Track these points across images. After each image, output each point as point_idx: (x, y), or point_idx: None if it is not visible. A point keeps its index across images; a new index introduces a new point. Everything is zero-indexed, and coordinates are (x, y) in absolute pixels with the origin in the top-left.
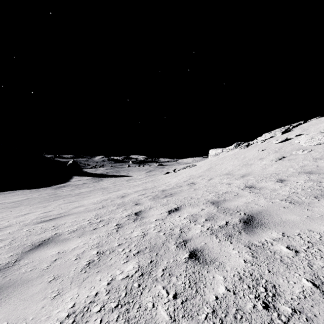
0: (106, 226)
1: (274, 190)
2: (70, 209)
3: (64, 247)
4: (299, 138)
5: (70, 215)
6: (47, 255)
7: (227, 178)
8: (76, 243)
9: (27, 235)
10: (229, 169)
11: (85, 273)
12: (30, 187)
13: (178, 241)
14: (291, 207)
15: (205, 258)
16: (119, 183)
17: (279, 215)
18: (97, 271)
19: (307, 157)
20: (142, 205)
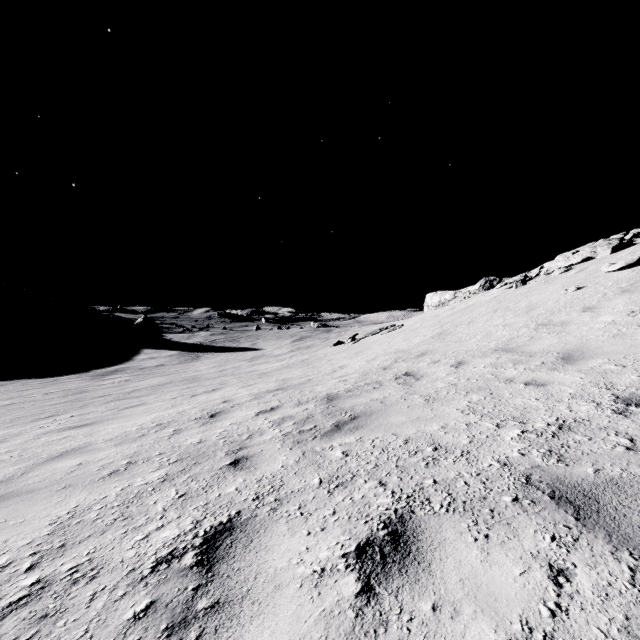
0: None
1: None
2: (34, 466)
3: None
4: None
5: None
6: None
7: (516, 364)
8: None
9: None
10: (499, 337)
11: None
12: (44, 373)
13: None
14: None
15: None
16: (231, 366)
17: None
18: None
19: None
20: (251, 470)
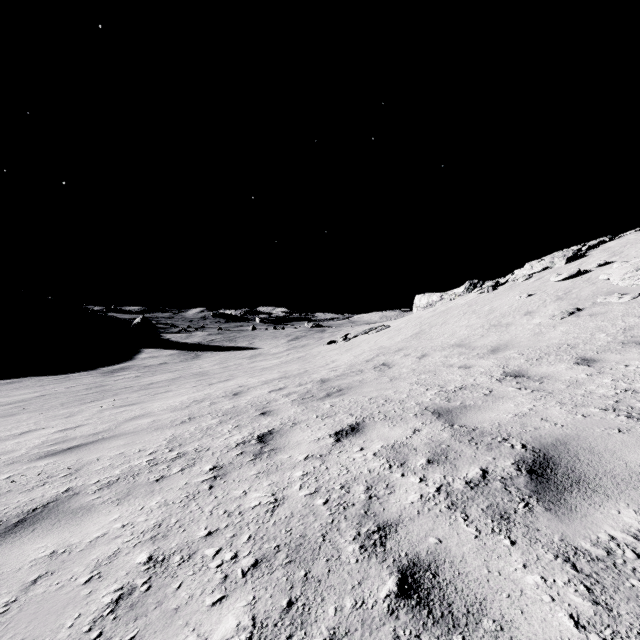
0: (187, 472)
1: (575, 382)
2: (120, 423)
3: (71, 534)
4: (606, 270)
5: (116, 438)
6: (22, 562)
7: (460, 355)
8: (106, 522)
9: (2, 491)
10: (460, 336)
11: (97, 639)
12: (53, 371)
13: (364, 530)
14: (639, 429)
15: (447, 602)
16: (233, 363)
17: (617, 453)
18: (134, 633)
19: (631, 309)
20: (275, 415)
